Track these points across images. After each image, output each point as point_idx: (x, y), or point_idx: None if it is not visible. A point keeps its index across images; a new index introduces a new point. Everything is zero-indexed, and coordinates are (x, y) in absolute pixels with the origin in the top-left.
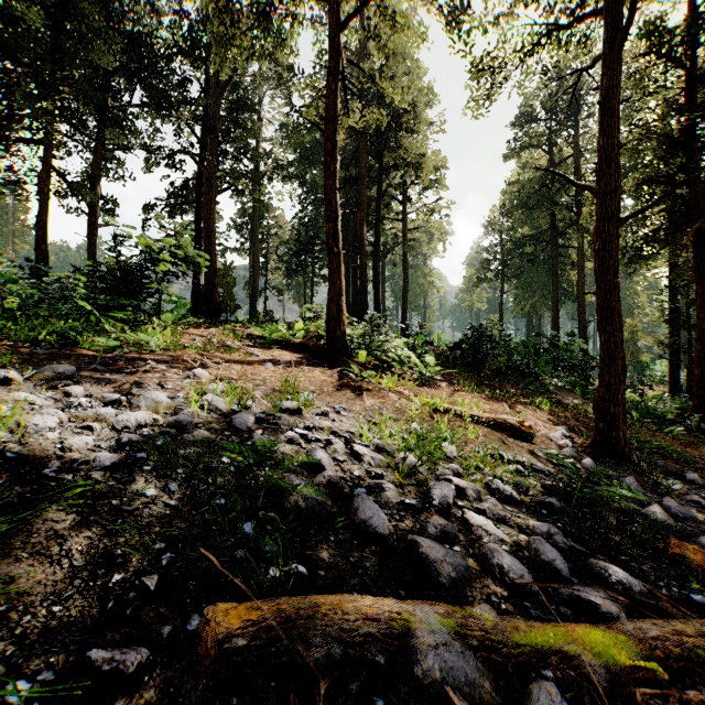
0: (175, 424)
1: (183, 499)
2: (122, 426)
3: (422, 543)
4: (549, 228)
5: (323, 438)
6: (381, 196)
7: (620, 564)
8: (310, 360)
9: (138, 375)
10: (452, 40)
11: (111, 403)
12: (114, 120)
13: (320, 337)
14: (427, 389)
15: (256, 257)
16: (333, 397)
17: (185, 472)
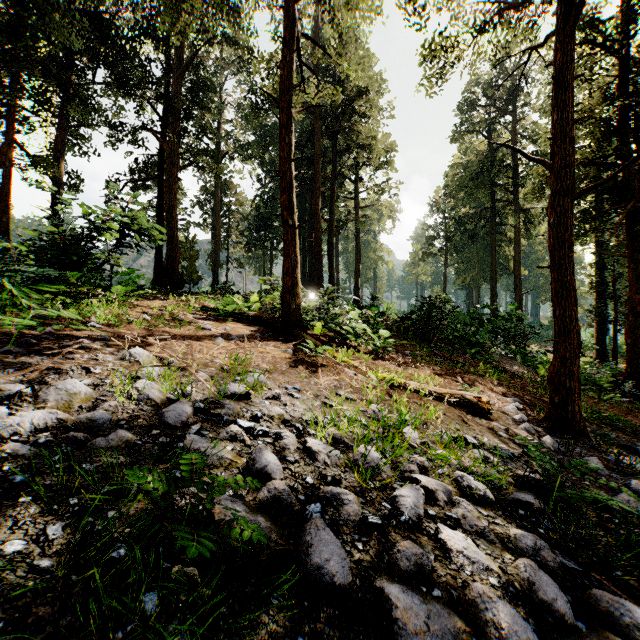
0: (88, 424)
1: (63, 553)
2: (11, 433)
3: (396, 602)
4: (488, 208)
5: (272, 431)
6: (335, 176)
7: (618, 584)
8: (264, 334)
9: (55, 359)
10: (407, 13)
11: (10, 398)
12: (77, 97)
13: (274, 310)
14: (382, 362)
15: (218, 231)
16: (286, 375)
17: (81, 500)
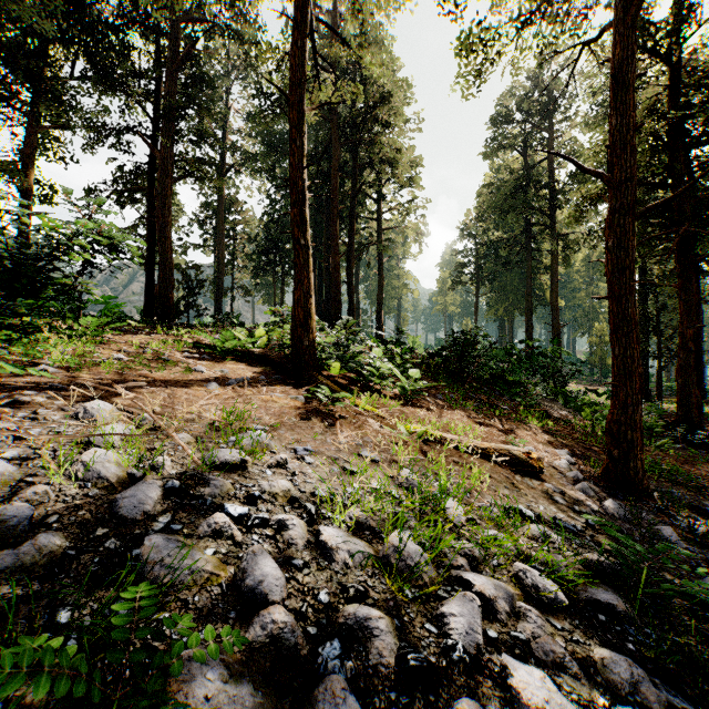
0: None
1: None
2: None
3: None
4: (523, 232)
5: (273, 518)
6: (355, 192)
7: None
8: (270, 376)
9: None
10: None
11: None
12: (51, 93)
13: (283, 347)
14: (412, 408)
15: (221, 254)
16: (295, 431)
17: None
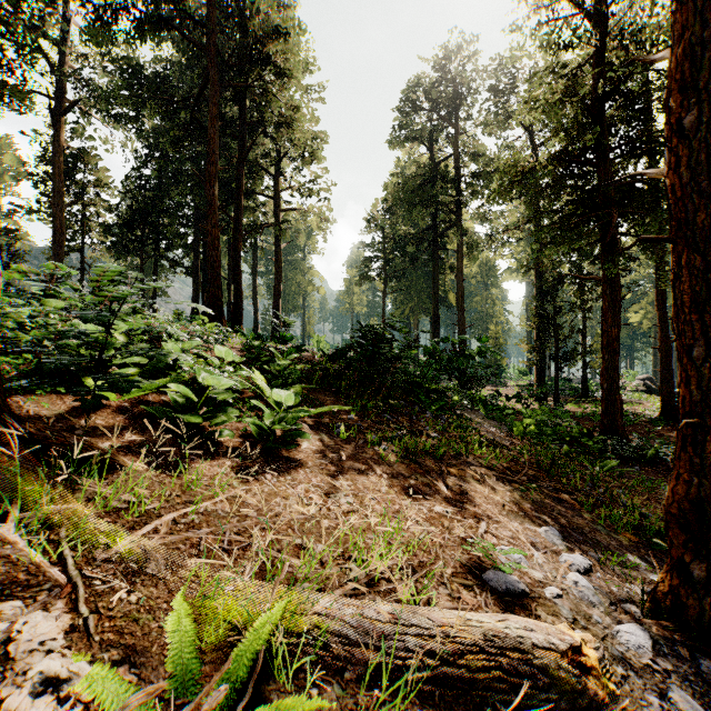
0: None
1: None
2: None
3: None
4: (430, 228)
5: None
6: (243, 155)
7: None
8: None
9: None
10: None
11: None
12: None
13: None
14: (271, 481)
15: (59, 220)
16: None
17: None
